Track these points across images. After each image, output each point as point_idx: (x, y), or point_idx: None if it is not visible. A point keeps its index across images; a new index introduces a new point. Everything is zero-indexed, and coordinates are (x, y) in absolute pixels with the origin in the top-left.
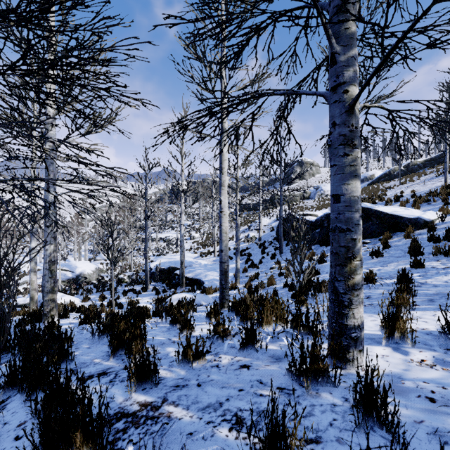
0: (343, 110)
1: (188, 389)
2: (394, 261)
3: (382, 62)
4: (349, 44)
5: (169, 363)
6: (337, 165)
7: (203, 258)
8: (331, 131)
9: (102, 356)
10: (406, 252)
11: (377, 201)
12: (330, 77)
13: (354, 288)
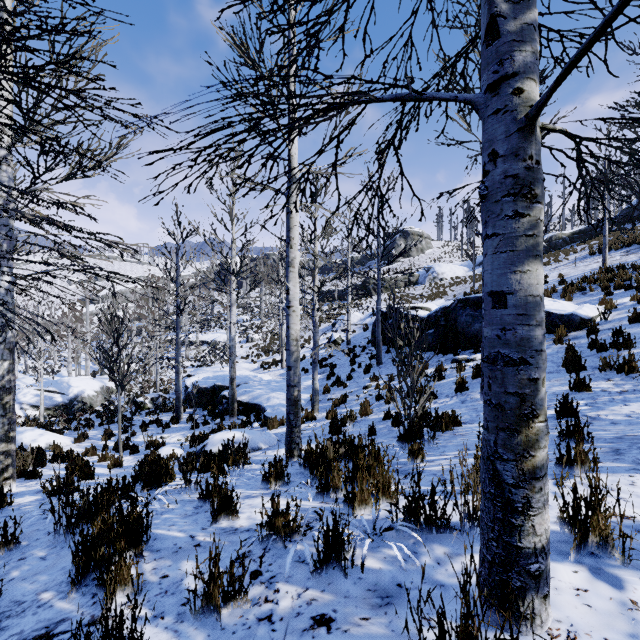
0: (513, 128)
1: None
2: None
3: (615, 12)
4: None
5: (178, 607)
6: (501, 235)
7: (266, 370)
8: (487, 168)
9: (58, 585)
10: (559, 364)
11: None
12: (485, 66)
13: (534, 476)
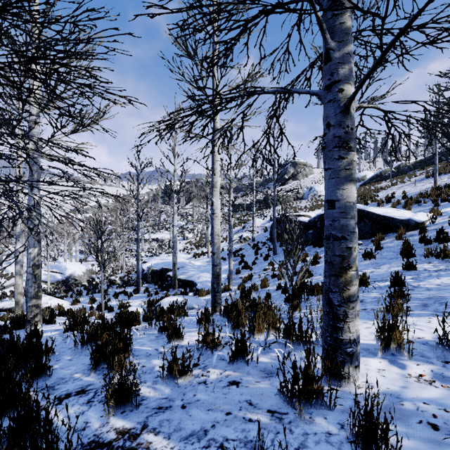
0: (338, 110)
1: (172, 412)
2: (386, 263)
3: (380, 58)
4: (345, 40)
5: (153, 378)
6: (332, 169)
7: (196, 259)
8: (325, 132)
9: (83, 370)
10: (398, 253)
11: (369, 202)
12: (324, 75)
13: (349, 300)
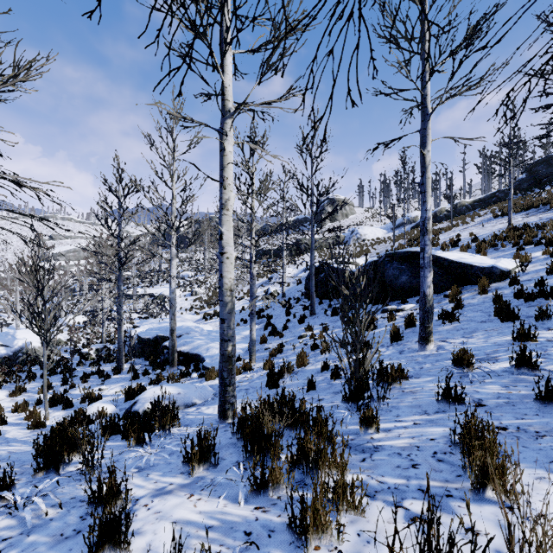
0: None
1: None
2: (478, 328)
3: None
4: None
5: None
6: None
7: (207, 321)
8: None
9: None
10: (489, 314)
11: None
12: None
13: None
